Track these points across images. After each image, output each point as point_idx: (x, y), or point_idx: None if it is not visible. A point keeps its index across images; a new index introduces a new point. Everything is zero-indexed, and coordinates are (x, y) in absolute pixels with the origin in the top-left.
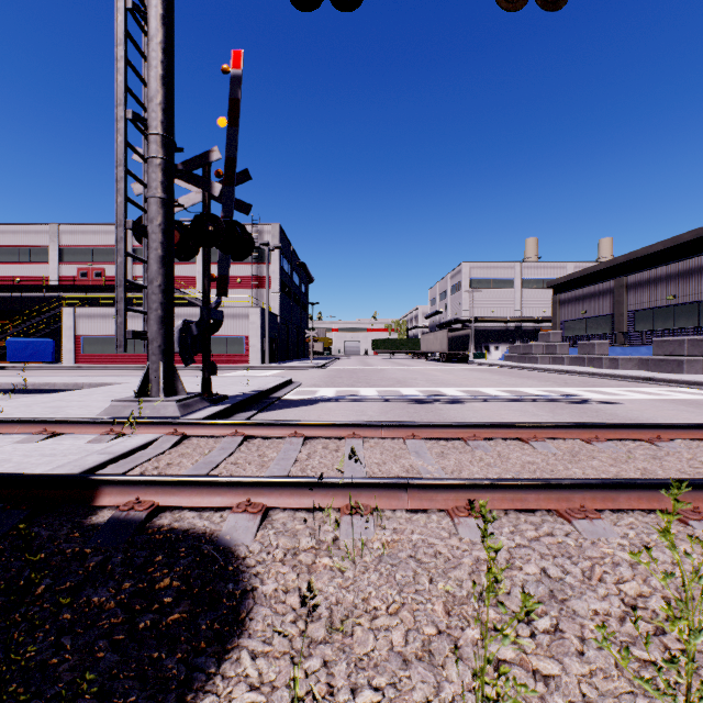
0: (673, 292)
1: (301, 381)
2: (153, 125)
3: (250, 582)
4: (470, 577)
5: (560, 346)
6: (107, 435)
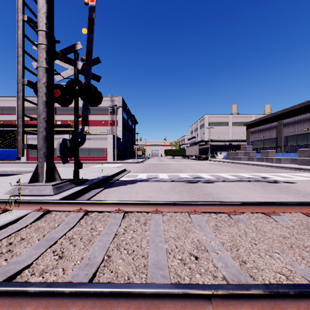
0: (307, 127)
1: (130, 170)
2: (40, 25)
3: None
4: None
5: (252, 152)
6: None
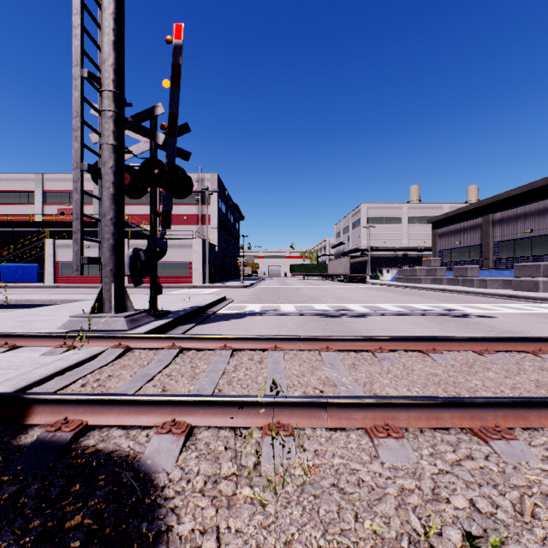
0: (530, 227)
1: (233, 298)
2: (105, 83)
3: (166, 520)
4: (397, 512)
5: (439, 270)
6: (59, 348)
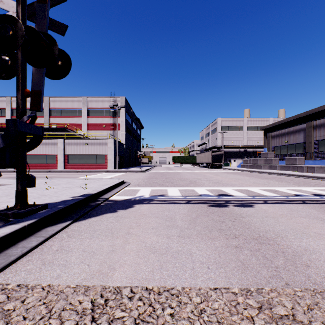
0: None
1: (131, 181)
2: None
3: None
4: None
5: (274, 160)
6: None
